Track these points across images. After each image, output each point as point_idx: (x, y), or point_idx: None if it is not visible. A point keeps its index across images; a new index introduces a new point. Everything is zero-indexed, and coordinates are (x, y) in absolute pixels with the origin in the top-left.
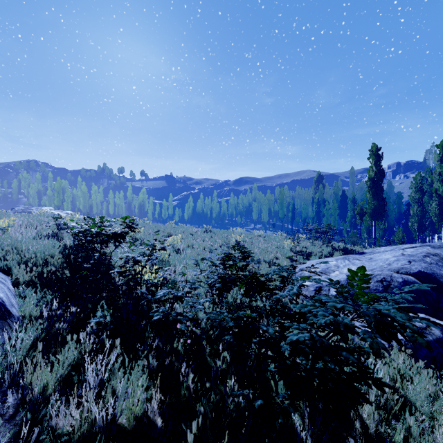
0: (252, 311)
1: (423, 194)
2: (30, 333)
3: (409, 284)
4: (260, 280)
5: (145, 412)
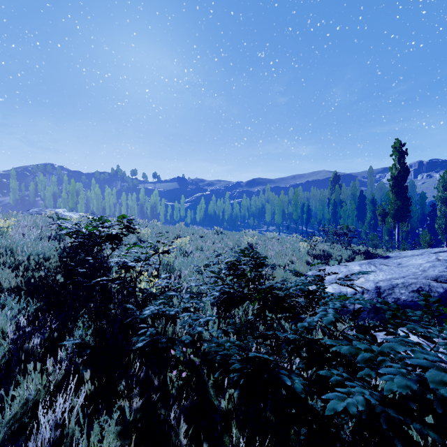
0: (267, 327)
1: None
2: None
3: None
4: (278, 296)
5: None
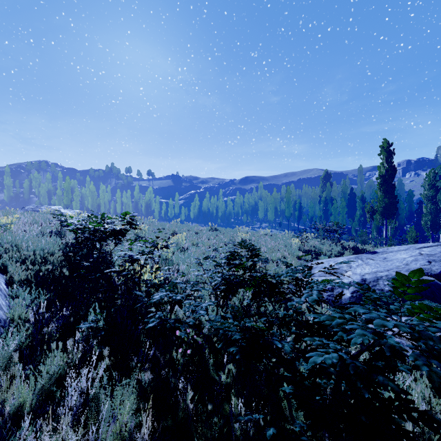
0: None
1: (437, 191)
2: (16, 338)
3: (431, 286)
4: (271, 283)
5: (136, 438)
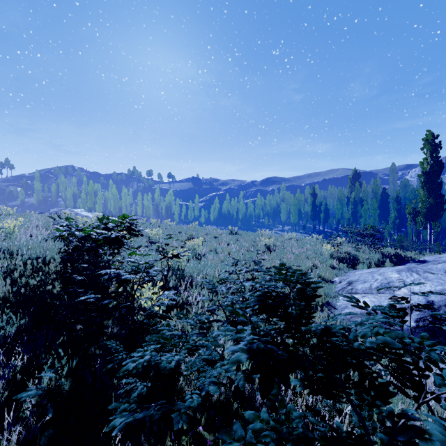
0: None
1: None
2: None
3: None
4: (342, 350)
5: None
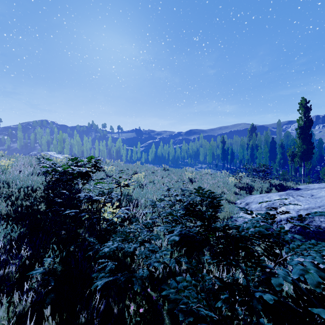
0: (211, 252)
1: None
2: None
3: None
4: (235, 237)
5: None
